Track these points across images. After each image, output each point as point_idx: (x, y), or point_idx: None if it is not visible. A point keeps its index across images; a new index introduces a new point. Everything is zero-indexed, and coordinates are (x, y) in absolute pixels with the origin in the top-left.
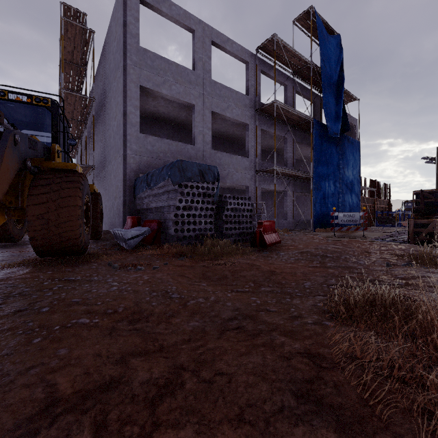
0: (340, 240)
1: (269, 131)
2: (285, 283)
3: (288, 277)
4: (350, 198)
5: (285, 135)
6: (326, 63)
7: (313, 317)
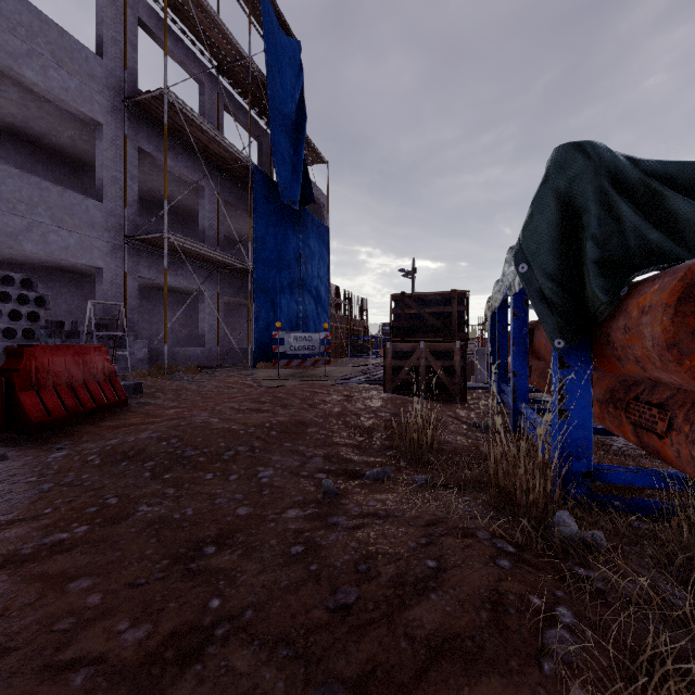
0: (282, 386)
1: (162, 161)
2: None
3: None
4: (315, 313)
5: (202, 182)
6: (277, 74)
7: None
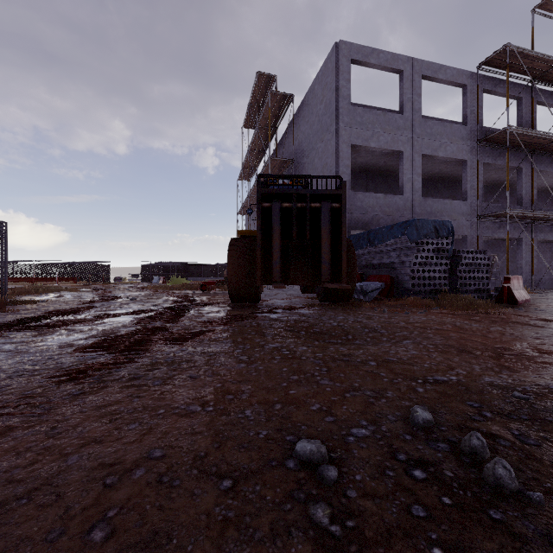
0: None
1: (495, 164)
2: None
3: None
4: None
5: (520, 165)
6: None
7: None
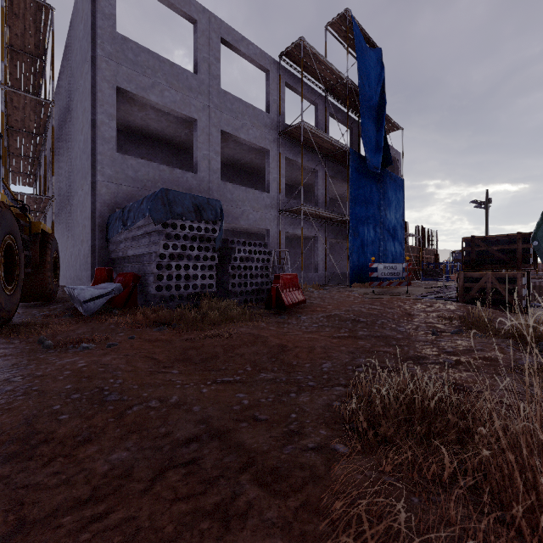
0: (379, 298)
1: (296, 161)
2: (296, 365)
3: (302, 355)
4: (392, 247)
5: (316, 167)
6: (365, 81)
7: (319, 434)
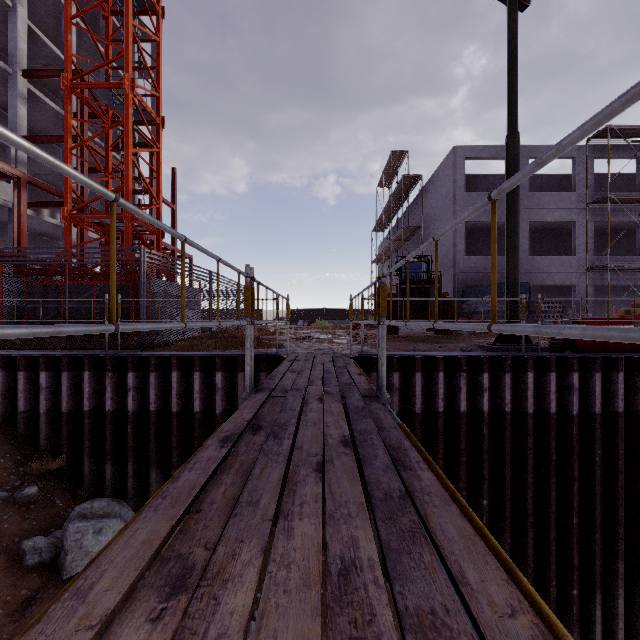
0: None
1: (607, 221)
2: None
3: None
4: None
5: (637, 219)
6: None
7: None
